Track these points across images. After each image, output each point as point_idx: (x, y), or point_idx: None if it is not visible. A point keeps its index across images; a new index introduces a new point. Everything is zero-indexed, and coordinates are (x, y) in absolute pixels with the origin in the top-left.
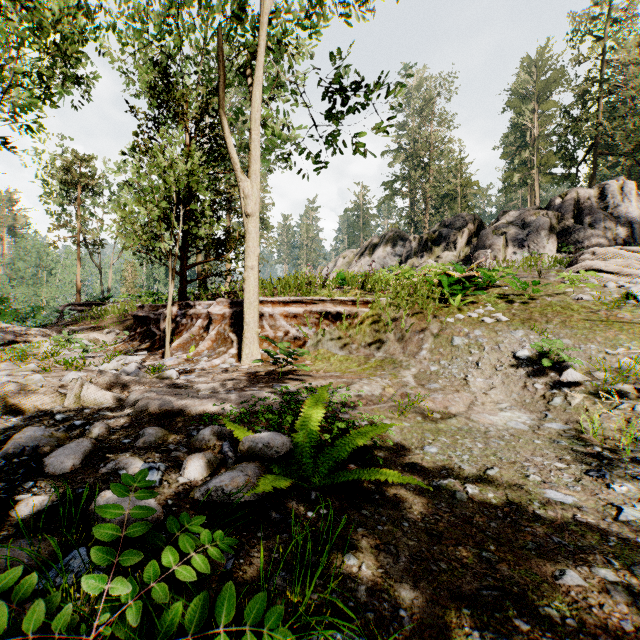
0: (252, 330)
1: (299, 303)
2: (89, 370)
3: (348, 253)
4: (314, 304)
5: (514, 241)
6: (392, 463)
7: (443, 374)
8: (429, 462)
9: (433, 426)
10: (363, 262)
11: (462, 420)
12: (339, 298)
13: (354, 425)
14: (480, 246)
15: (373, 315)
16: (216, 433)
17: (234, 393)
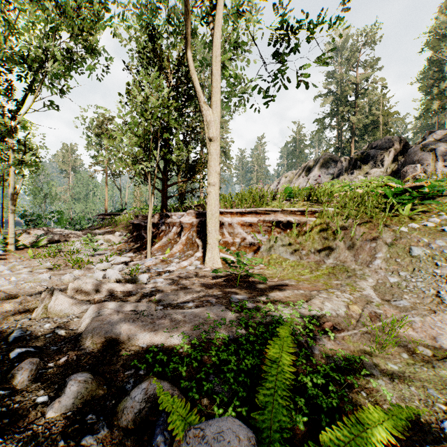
0: (214, 237)
1: (254, 213)
2: (88, 268)
3: (289, 174)
4: (267, 214)
5: (443, 156)
6: None
7: (407, 288)
8: None
9: (431, 373)
10: (301, 180)
11: None
12: (289, 209)
13: (333, 378)
14: (408, 162)
15: (321, 224)
16: (151, 397)
17: (190, 309)
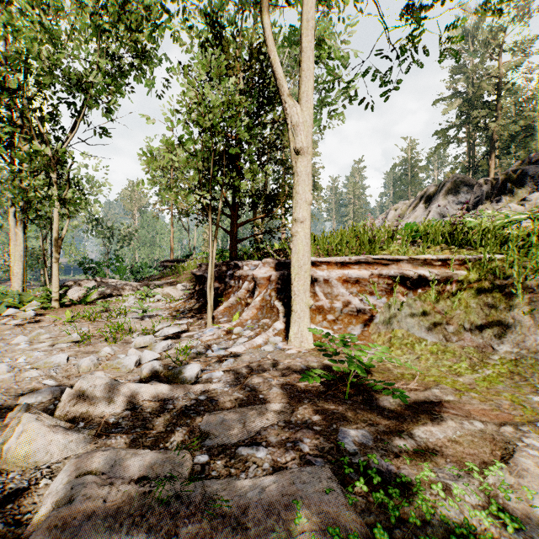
0: (302, 302)
1: (363, 264)
2: (126, 342)
3: (400, 205)
4: (384, 265)
5: None
6: None
7: None
8: None
9: None
10: (418, 213)
11: None
12: (421, 256)
13: None
14: None
15: (479, 281)
16: None
17: (259, 480)
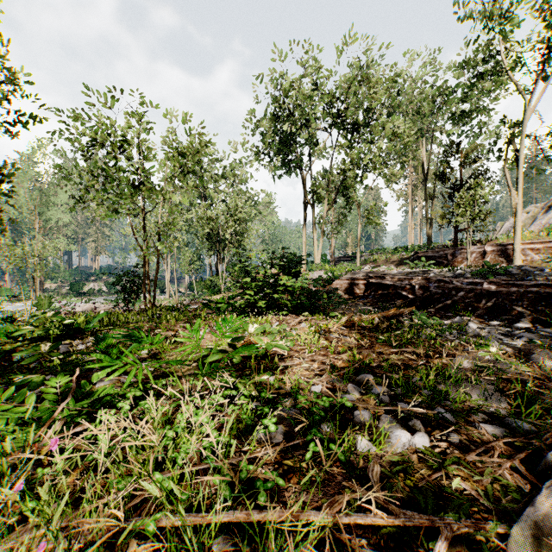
0: (517, 255)
1: (538, 243)
2: None
3: (531, 208)
4: (548, 243)
5: None
6: None
7: None
8: None
9: None
10: (550, 215)
11: None
12: None
13: None
14: None
15: None
16: None
17: None
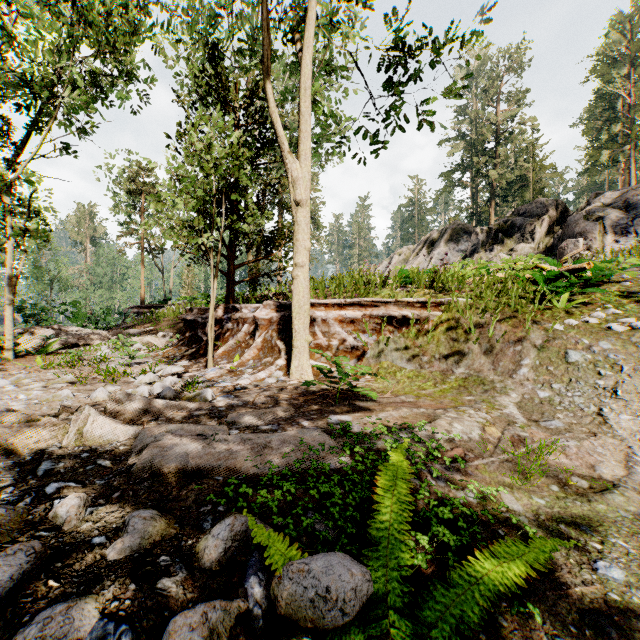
0: (302, 338)
1: (357, 306)
2: (126, 382)
3: (404, 250)
4: (374, 307)
5: (614, 227)
6: (551, 609)
7: (561, 404)
8: (623, 611)
9: (586, 508)
10: (421, 259)
11: (632, 497)
12: (405, 299)
13: (464, 513)
14: (567, 235)
15: (448, 320)
16: (238, 535)
17: (276, 433)
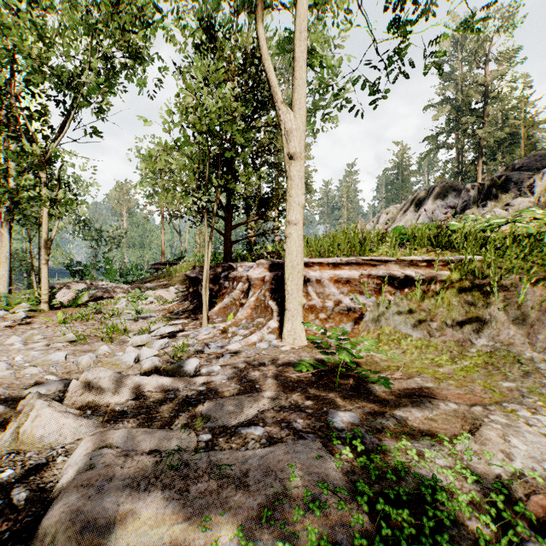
0: (295, 301)
1: (353, 265)
2: (122, 341)
3: (391, 209)
4: (373, 266)
5: None
6: None
7: None
8: None
9: None
10: (409, 216)
11: None
12: (408, 258)
13: None
14: None
15: (461, 281)
16: None
17: (258, 450)
